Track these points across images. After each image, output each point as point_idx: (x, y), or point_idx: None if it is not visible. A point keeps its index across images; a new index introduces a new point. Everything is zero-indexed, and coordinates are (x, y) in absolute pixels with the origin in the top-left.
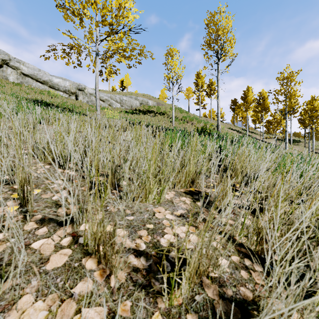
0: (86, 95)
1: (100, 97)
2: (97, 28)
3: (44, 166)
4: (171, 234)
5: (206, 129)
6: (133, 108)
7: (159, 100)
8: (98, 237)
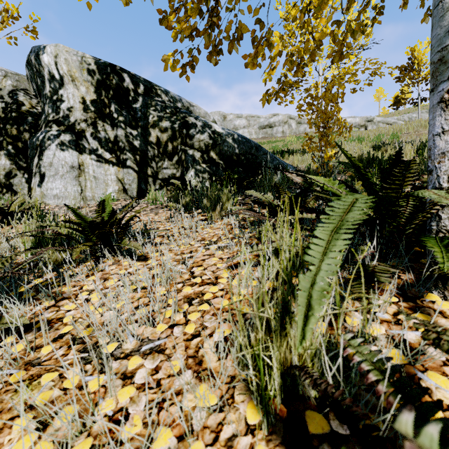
0: (374, 124)
1: (387, 122)
2: (419, 83)
3: None
4: None
5: None
6: None
7: None
8: None
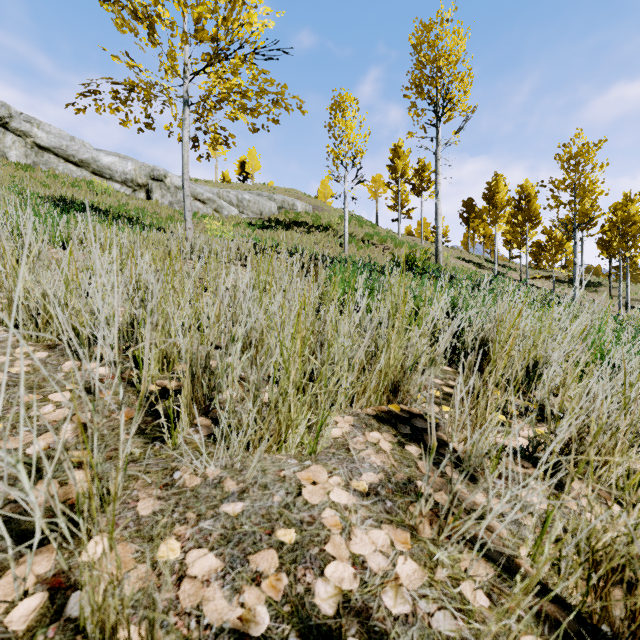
0: (168, 191)
1: (197, 195)
2: (187, 47)
3: (34, 353)
4: (345, 559)
5: (415, 261)
6: (265, 218)
7: (317, 202)
8: (109, 623)
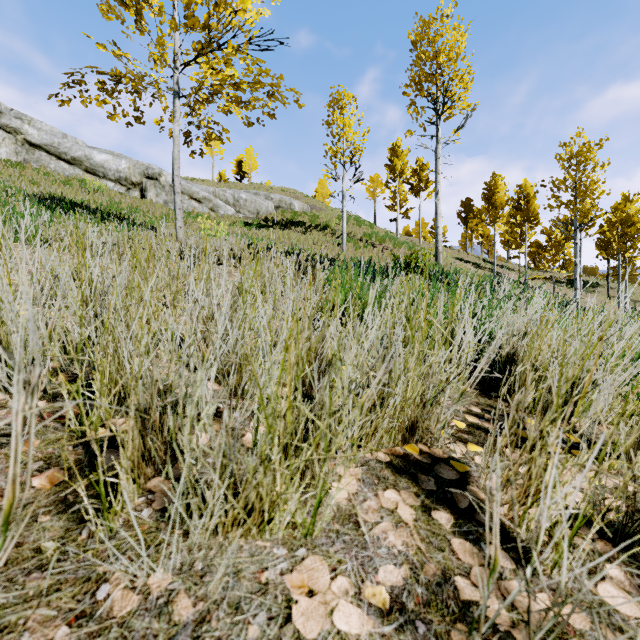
0: (163, 190)
1: (192, 194)
2: (178, 35)
3: None
4: None
5: (417, 262)
6: (262, 217)
7: (314, 201)
8: None
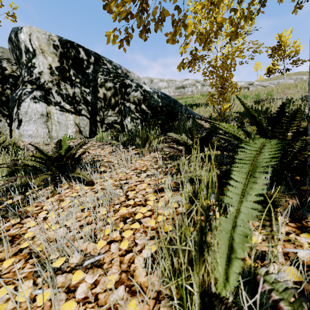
0: (254, 87)
1: (263, 85)
2: (284, 59)
3: None
4: None
5: None
6: None
7: None
8: None
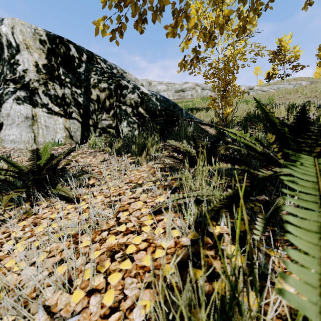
0: (254, 91)
1: (263, 90)
2: (284, 64)
3: None
4: None
5: None
6: None
7: (313, 79)
8: None
